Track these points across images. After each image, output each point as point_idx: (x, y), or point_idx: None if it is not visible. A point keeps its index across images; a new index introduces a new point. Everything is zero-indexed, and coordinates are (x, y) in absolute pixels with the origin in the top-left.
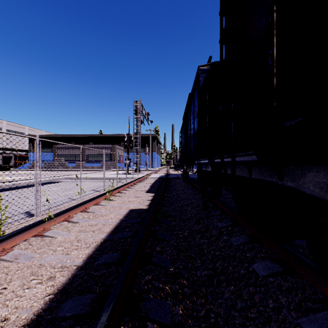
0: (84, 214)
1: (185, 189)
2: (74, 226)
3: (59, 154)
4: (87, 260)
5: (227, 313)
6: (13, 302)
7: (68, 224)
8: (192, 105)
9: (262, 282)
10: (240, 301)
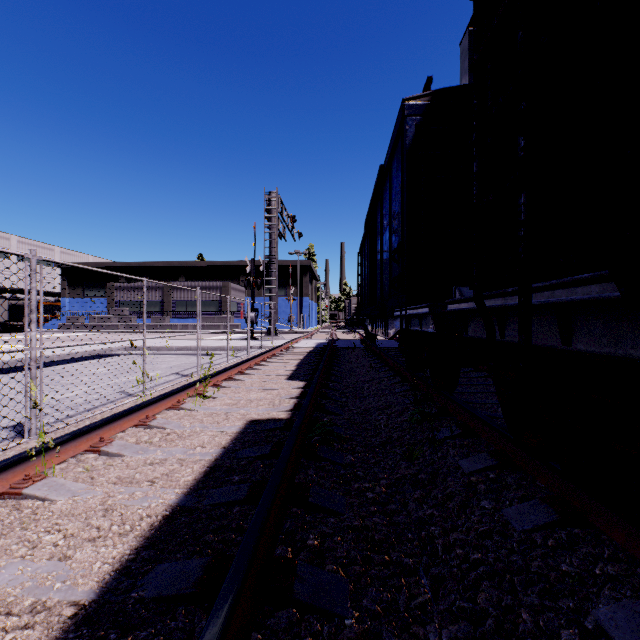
0: (140, 434)
1: (370, 373)
2: (108, 465)
3: (120, 301)
4: (111, 583)
5: None
6: None
7: (95, 461)
8: (386, 191)
9: None
10: None
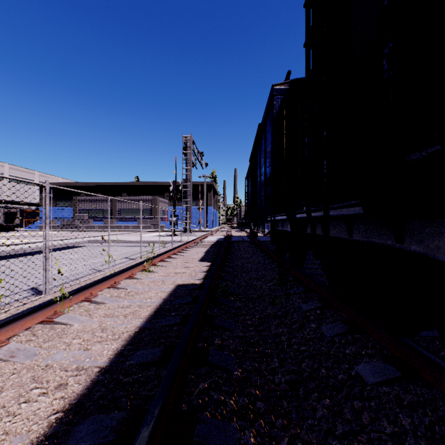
0: (112, 292)
1: (253, 257)
2: (97, 308)
3: (81, 209)
4: (114, 359)
5: (322, 441)
6: (2, 423)
7: (89, 306)
8: (263, 140)
9: (371, 393)
10: (340, 422)
